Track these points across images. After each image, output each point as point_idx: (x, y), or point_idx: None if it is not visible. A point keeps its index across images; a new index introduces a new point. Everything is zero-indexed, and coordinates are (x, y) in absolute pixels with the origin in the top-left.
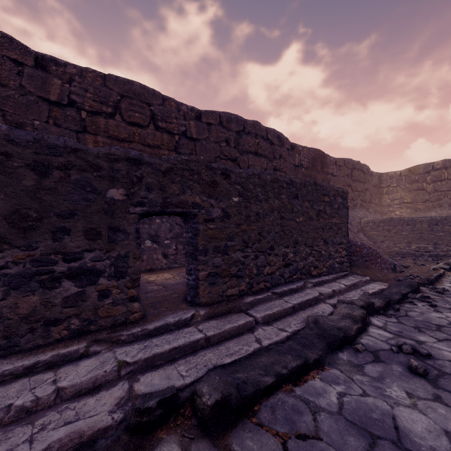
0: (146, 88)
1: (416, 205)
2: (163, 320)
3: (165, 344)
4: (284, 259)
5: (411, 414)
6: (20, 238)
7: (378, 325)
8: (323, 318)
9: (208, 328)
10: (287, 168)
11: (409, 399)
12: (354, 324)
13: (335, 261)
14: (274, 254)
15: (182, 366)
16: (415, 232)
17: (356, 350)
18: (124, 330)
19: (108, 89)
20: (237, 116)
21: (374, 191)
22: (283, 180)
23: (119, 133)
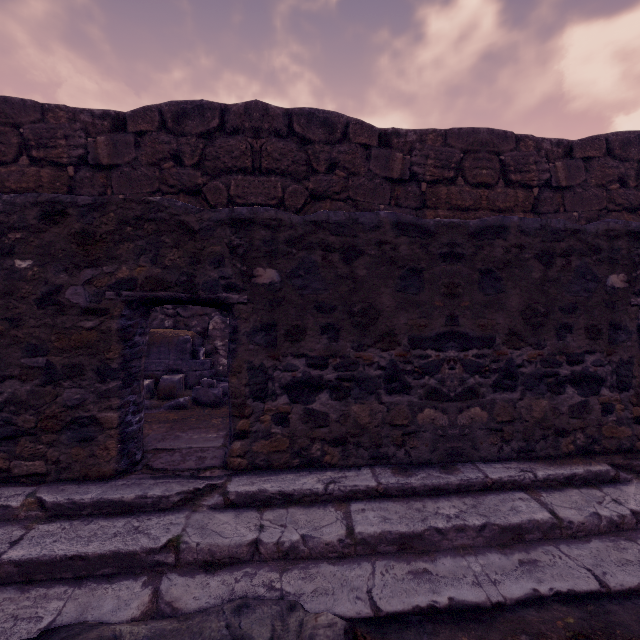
0: (494, 132)
1: None
2: None
3: None
4: None
5: None
6: (531, 335)
7: None
8: None
9: None
10: None
11: None
12: None
13: None
14: None
15: None
16: None
17: None
18: None
19: (450, 147)
20: (639, 133)
21: None
22: None
23: (463, 201)
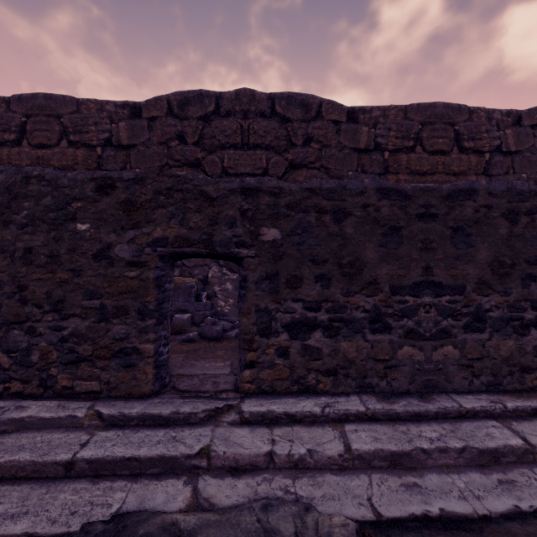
0: (449, 106)
1: None
2: None
3: None
4: None
5: None
6: (498, 284)
7: None
8: None
9: None
10: None
11: None
12: None
13: None
14: None
15: None
16: None
17: None
18: None
19: (409, 120)
20: None
21: None
22: None
23: (421, 166)
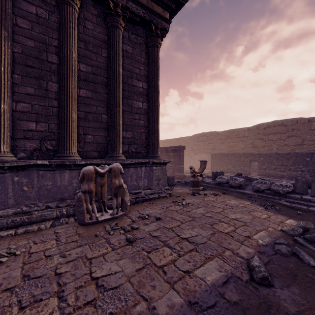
0: None
1: None
2: None
3: None
4: None
5: None
6: (293, 165)
7: None
8: None
9: None
10: None
11: None
12: None
13: None
14: None
15: None
16: None
17: None
18: None
19: None
20: None
21: None
22: None
23: None
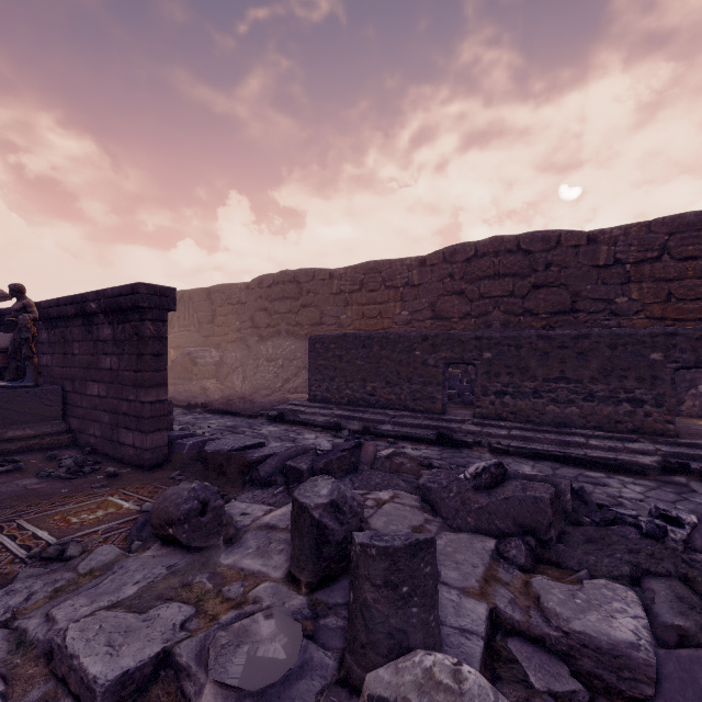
0: None
1: None
2: (693, 441)
3: (690, 451)
4: None
5: None
6: (603, 380)
7: None
8: None
9: None
10: None
11: None
12: None
13: None
14: None
15: (701, 464)
16: None
17: None
18: (661, 437)
19: (653, 234)
20: None
21: None
22: None
23: (666, 274)
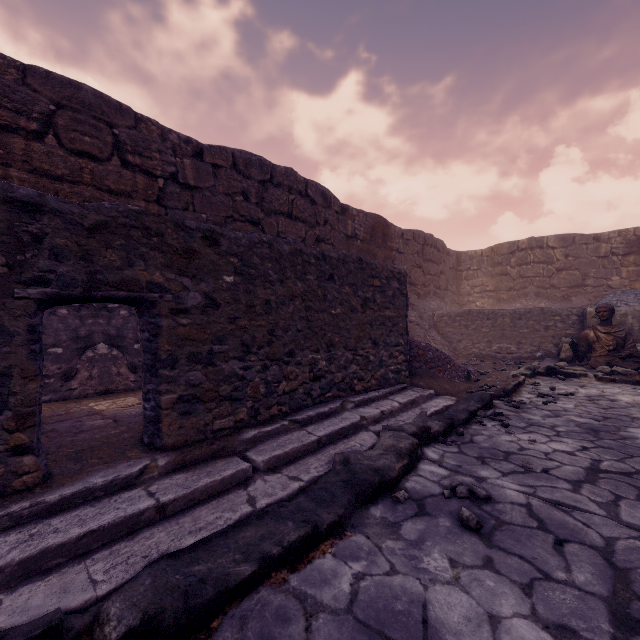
0: (104, 98)
1: (500, 294)
2: (83, 483)
3: (73, 527)
4: (312, 370)
5: (450, 595)
6: None
7: (433, 459)
8: (357, 456)
9: (167, 489)
10: (336, 238)
11: (451, 571)
12: (399, 461)
13: (388, 369)
14: (295, 362)
15: (99, 564)
16: (496, 329)
17: (396, 500)
18: None
19: (31, 90)
20: (260, 158)
21: (451, 275)
22: (311, 252)
23: (52, 166)
